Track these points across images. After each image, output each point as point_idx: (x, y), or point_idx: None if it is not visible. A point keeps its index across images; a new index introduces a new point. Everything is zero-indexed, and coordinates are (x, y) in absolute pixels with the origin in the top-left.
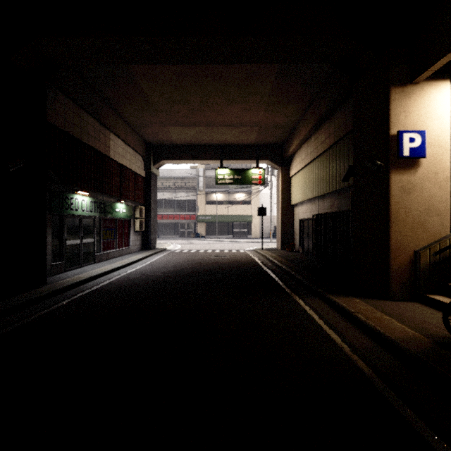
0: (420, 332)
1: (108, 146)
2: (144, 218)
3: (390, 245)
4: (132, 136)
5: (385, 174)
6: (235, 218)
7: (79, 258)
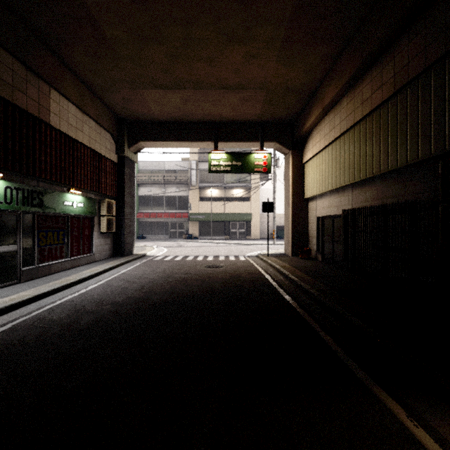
0: None
1: (47, 107)
2: (115, 216)
3: None
4: (92, 103)
5: None
6: (232, 217)
7: None
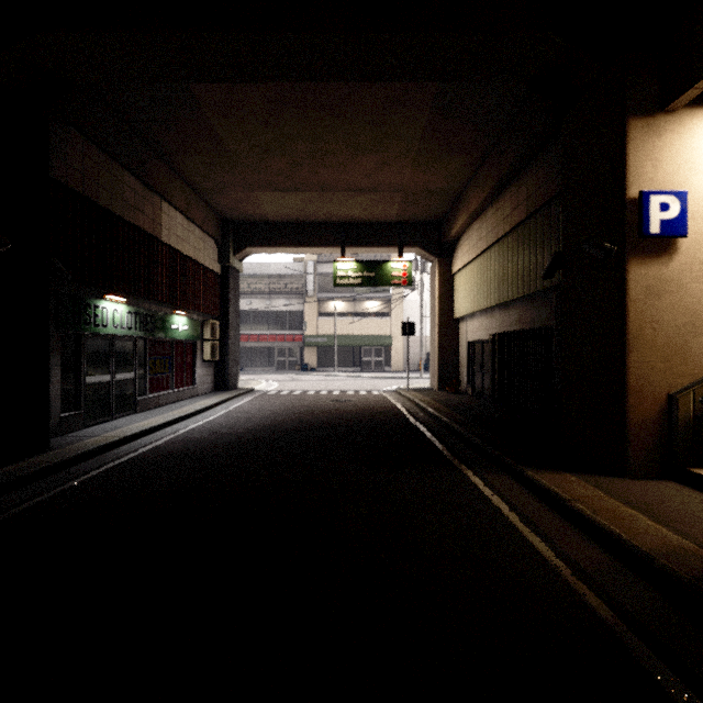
0: (690, 539)
1: (159, 222)
2: (219, 340)
3: (627, 385)
4: (198, 207)
5: (619, 265)
6: (365, 340)
7: (110, 406)
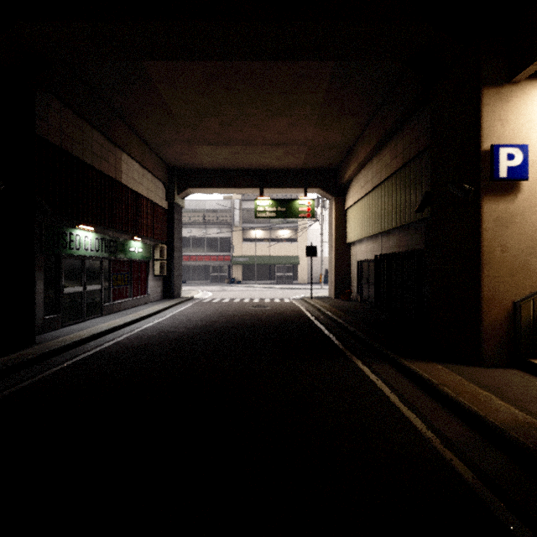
0: (532, 415)
1: (120, 169)
2: (166, 260)
3: (481, 294)
4: (150, 157)
5: (475, 201)
6: (278, 260)
7: (82, 310)
